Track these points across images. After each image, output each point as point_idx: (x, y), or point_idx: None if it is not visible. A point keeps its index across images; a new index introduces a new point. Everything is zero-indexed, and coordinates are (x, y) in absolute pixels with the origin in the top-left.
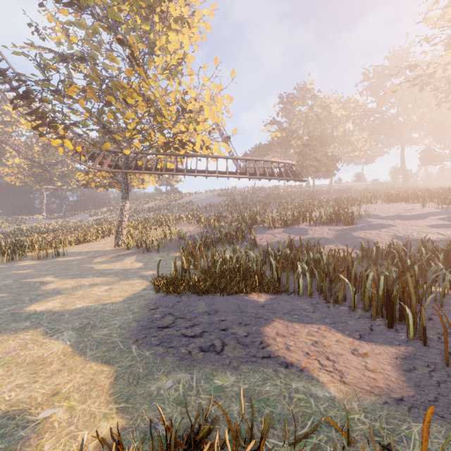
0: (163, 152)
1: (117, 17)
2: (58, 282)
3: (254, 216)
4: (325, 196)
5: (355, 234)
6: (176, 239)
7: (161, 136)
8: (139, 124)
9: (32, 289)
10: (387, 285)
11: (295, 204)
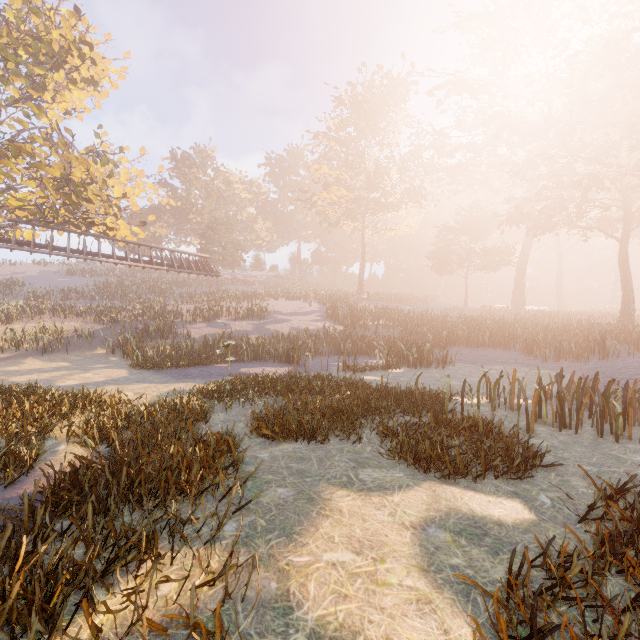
0: (49, 225)
1: (5, 54)
2: (17, 378)
3: (166, 310)
4: (230, 287)
5: (267, 327)
6: (72, 337)
7: (65, 213)
8: (43, 198)
9: (4, 382)
10: (288, 348)
11: (204, 297)
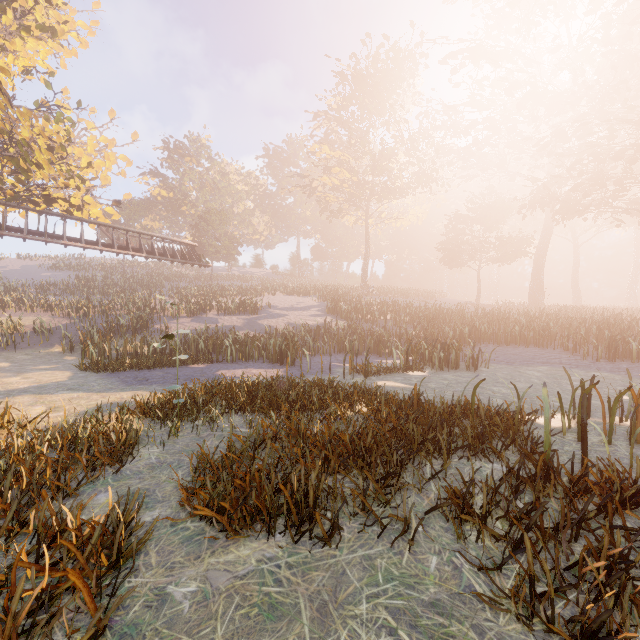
0: (1, 200)
1: None
2: None
3: (147, 304)
4: (225, 282)
5: (260, 322)
6: (29, 333)
7: (14, 183)
8: None
9: None
10: (280, 344)
11: (194, 291)
